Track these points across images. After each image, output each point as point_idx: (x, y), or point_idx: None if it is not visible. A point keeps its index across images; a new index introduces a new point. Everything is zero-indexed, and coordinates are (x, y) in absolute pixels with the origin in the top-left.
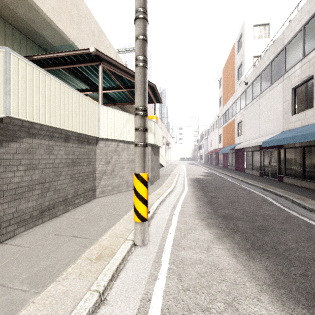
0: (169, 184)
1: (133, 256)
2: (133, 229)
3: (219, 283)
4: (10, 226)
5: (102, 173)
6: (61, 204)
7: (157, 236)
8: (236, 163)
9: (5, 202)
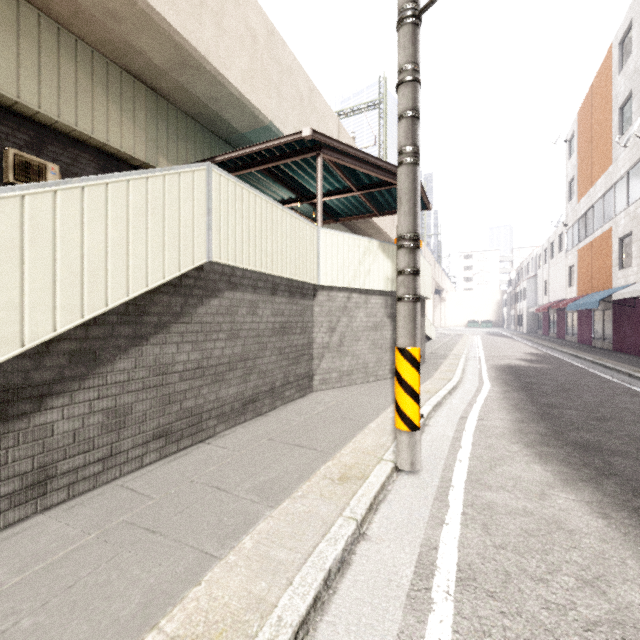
0: (447, 374)
1: (397, 486)
2: (390, 445)
3: (567, 551)
4: (210, 420)
5: (323, 348)
6: (267, 396)
7: (435, 462)
8: (617, 334)
9: (205, 384)
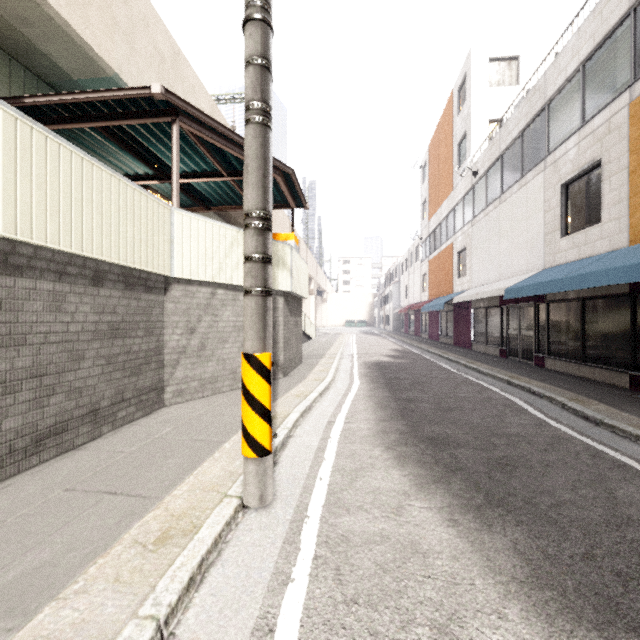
0: (321, 374)
1: (240, 531)
2: (242, 471)
3: (421, 584)
4: None
5: (179, 353)
6: (85, 421)
7: (293, 486)
8: (456, 332)
9: None
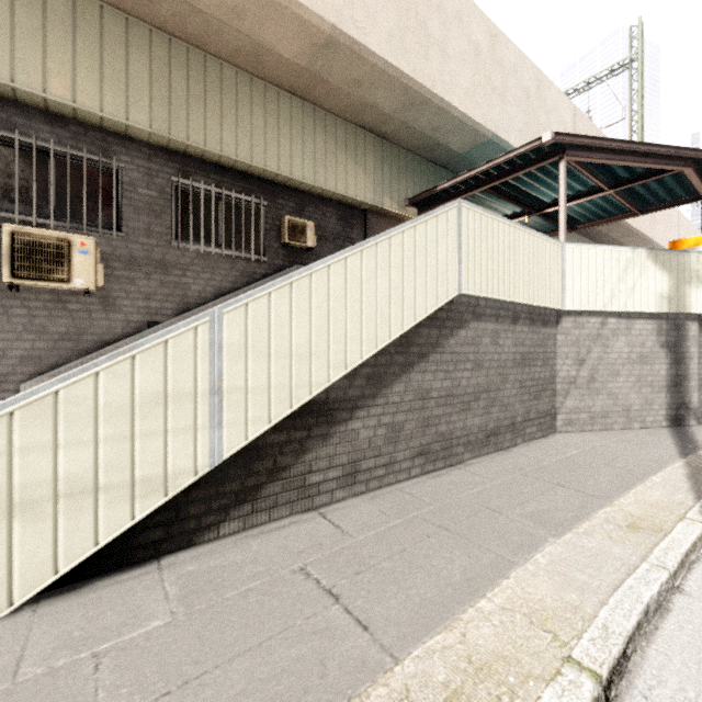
0: None
1: None
2: (691, 505)
3: None
4: (458, 447)
5: (568, 383)
6: (508, 431)
7: None
8: None
9: (454, 411)
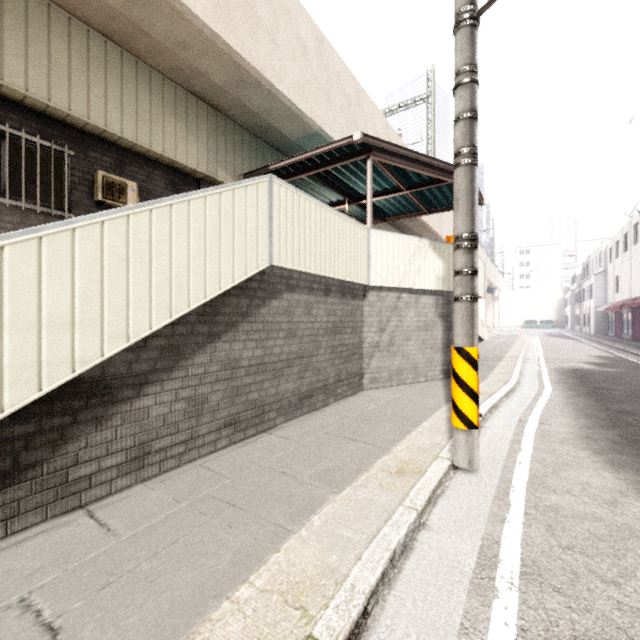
0: (502, 376)
1: (454, 483)
2: (445, 444)
3: None
4: (271, 412)
5: (373, 347)
6: (321, 392)
7: (493, 463)
8: None
9: (267, 379)
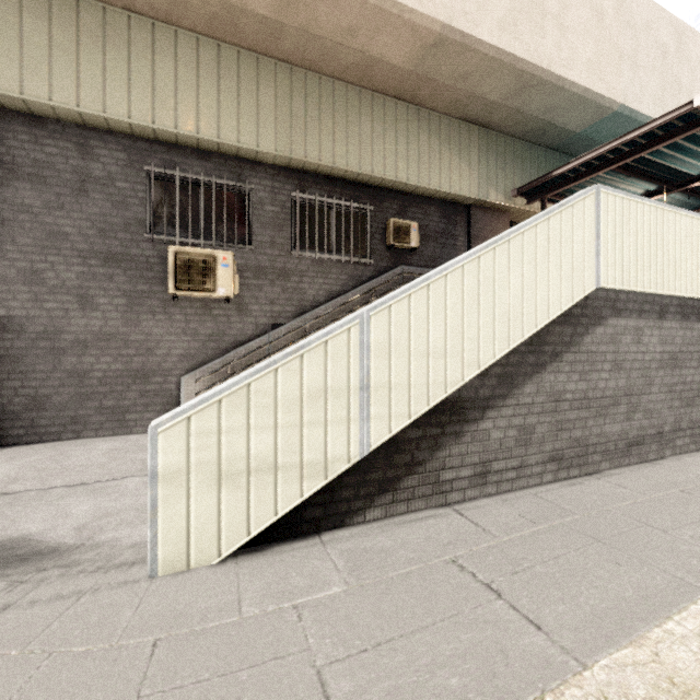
0: None
1: None
2: None
3: None
4: (594, 455)
5: None
6: (653, 440)
7: None
8: None
9: (590, 416)
